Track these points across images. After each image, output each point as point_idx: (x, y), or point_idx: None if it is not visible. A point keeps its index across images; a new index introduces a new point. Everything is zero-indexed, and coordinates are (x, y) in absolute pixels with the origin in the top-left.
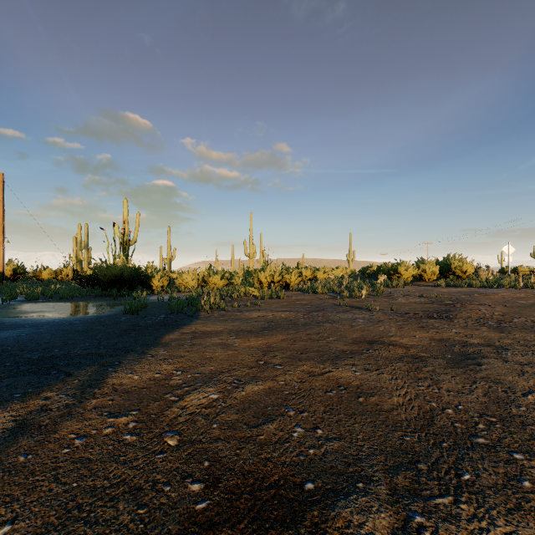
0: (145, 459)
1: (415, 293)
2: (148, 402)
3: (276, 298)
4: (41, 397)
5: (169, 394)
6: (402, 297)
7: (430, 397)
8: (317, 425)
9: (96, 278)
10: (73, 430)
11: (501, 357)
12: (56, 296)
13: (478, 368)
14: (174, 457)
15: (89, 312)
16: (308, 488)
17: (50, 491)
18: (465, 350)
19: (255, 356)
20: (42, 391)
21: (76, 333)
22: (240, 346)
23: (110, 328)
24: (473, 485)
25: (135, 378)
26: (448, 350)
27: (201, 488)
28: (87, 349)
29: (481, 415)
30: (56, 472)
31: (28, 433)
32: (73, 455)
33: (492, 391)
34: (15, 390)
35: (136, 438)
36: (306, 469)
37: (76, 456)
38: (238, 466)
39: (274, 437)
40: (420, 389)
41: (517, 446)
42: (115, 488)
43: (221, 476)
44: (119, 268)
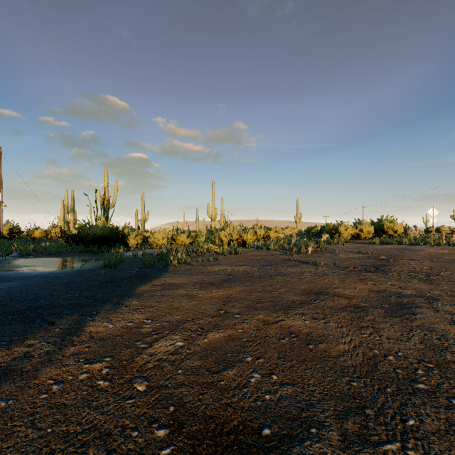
0: (115, 404)
1: (353, 250)
2: (120, 349)
3: (234, 253)
4: (25, 344)
5: (139, 341)
6: (343, 253)
7: (373, 344)
8: (272, 371)
9: (80, 237)
10: (51, 376)
11: (433, 307)
12: (46, 252)
13: (413, 317)
14: (142, 402)
15: (73, 266)
16: (265, 434)
17: (26, 436)
18: (400, 301)
19: (216, 306)
20: (26, 339)
21: (60, 285)
22: (203, 297)
23: (91, 280)
24: (418, 430)
25: (109, 326)
26: (385, 300)
27: (166, 434)
28: (69, 300)
29: (420, 361)
30: (33, 418)
31: (11, 379)
32: (50, 400)
33: (428, 339)
34: (2, 338)
35: (108, 384)
36: (263, 414)
37: (53, 402)
38: (201, 411)
39: (233, 383)
40: (363, 336)
41: (454, 392)
42: (87, 434)
43: (185, 422)
44: (99, 228)
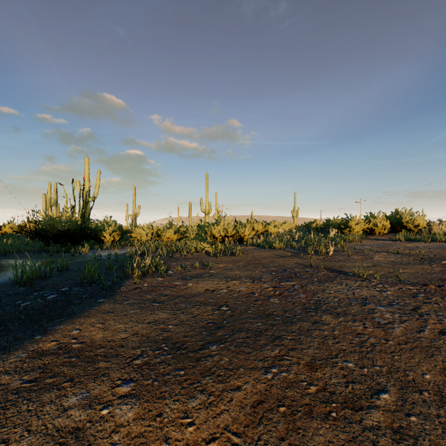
0: None
1: (384, 249)
2: None
3: (230, 254)
4: None
5: None
6: (374, 253)
7: None
8: None
9: (39, 232)
10: None
11: None
12: None
13: None
14: None
15: None
16: None
17: None
18: None
19: None
20: None
21: None
22: None
23: None
24: None
25: None
26: None
27: None
28: None
29: None
30: None
31: None
32: None
33: None
34: None
35: None
36: None
37: None
38: None
39: None
40: None
41: None
42: None
43: None
44: (63, 222)
